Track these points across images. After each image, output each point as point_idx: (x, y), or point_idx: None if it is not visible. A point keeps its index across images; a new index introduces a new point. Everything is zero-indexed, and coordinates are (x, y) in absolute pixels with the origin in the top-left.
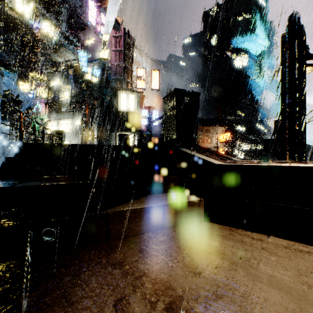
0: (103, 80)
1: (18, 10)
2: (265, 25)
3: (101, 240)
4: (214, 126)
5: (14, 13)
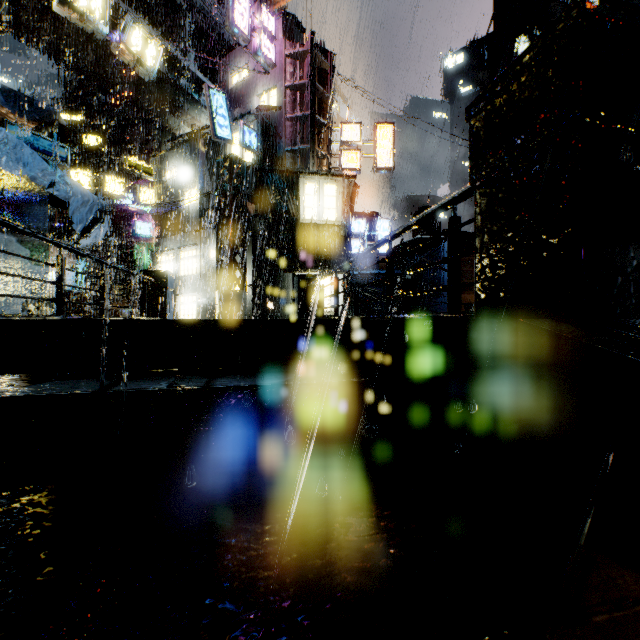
0: (266, 156)
1: (79, 4)
2: None
3: None
4: None
5: (71, 12)
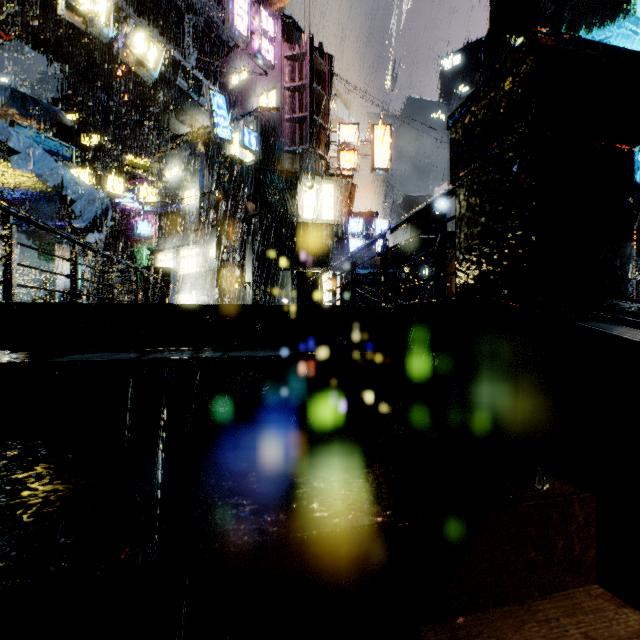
0: (265, 156)
1: (83, 8)
2: None
3: None
4: None
5: (76, 15)
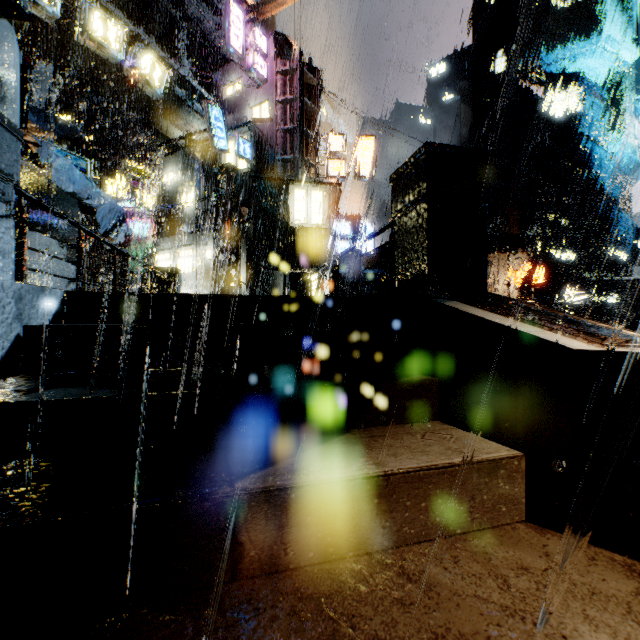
0: (259, 164)
1: (97, 35)
2: (627, 11)
3: (215, 577)
4: (503, 253)
5: (91, 41)
